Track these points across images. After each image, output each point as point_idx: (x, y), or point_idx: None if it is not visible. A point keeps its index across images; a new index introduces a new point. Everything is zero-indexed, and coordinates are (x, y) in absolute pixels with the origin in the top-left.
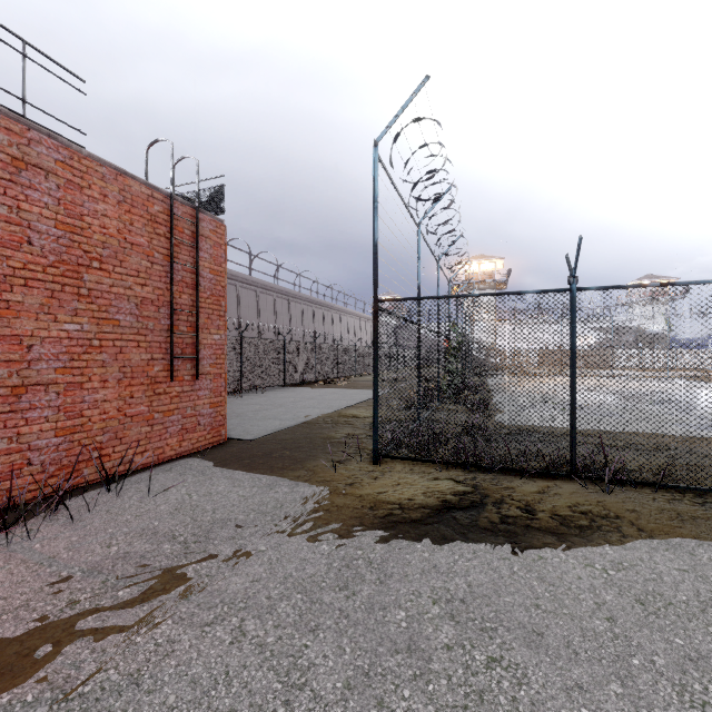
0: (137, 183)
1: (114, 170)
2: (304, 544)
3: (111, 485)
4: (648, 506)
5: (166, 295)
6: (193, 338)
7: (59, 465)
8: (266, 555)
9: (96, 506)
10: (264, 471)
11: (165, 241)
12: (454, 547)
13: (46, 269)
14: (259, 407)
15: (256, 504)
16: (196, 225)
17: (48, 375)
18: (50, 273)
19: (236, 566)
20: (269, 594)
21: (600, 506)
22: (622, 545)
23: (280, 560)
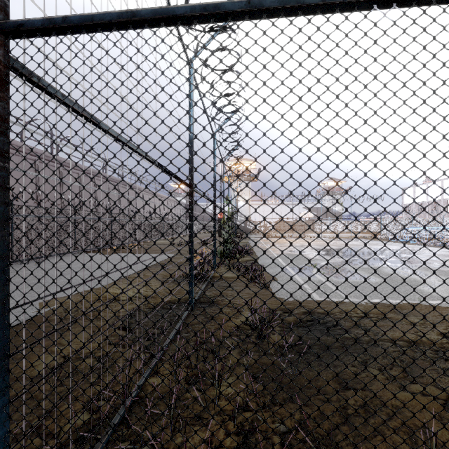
0: None
1: None
2: None
3: None
4: None
5: None
6: None
7: None
8: None
9: None
10: None
11: None
12: None
13: None
14: None
15: None
16: None
17: None
18: None
19: None
20: None
21: None
22: None
23: None
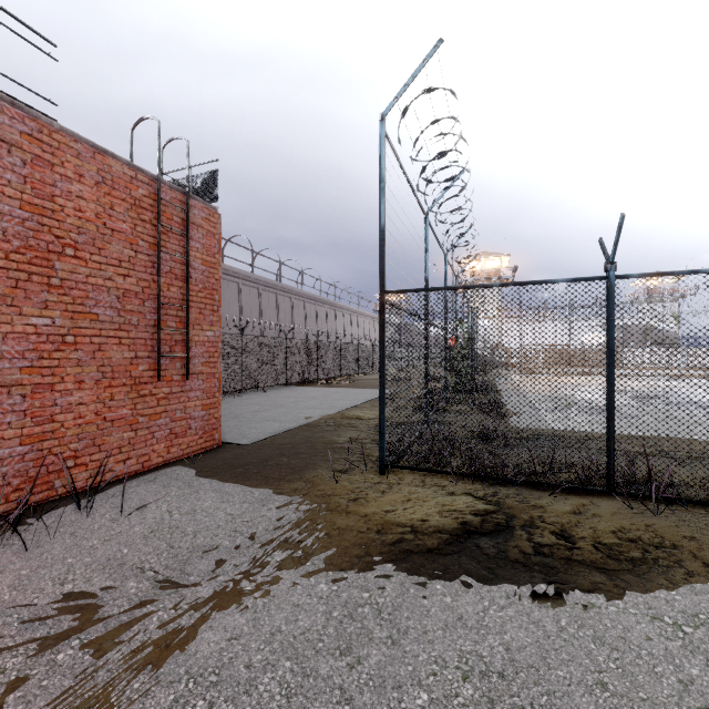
0: (118, 162)
1: (91, 148)
2: (298, 582)
3: (85, 499)
4: (707, 532)
5: (152, 287)
6: (182, 335)
7: (25, 477)
8: (250, 598)
9: (60, 527)
10: (257, 482)
11: (151, 229)
12: (482, 589)
13: (9, 255)
14: (259, 408)
15: (245, 525)
16: (186, 211)
17: (11, 375)
18: (14, 259)
19: (212, 615)
20: (250, 661)
21: (650, 532)
22: (690, 587)
23: (268, 605)
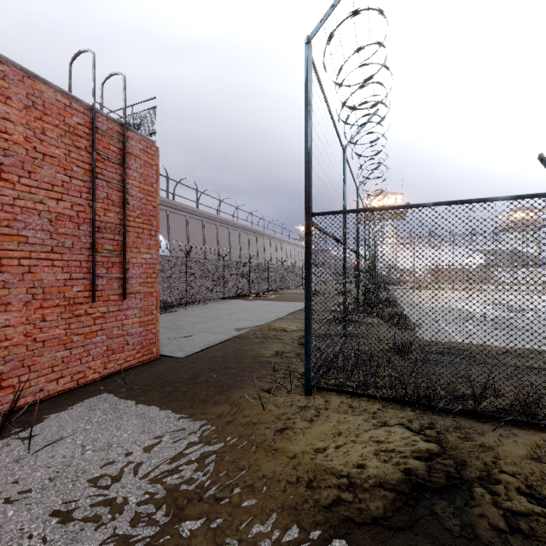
0: (51, 89)
1: (19, 71)
2: None
3: (4, 426)
4: None
5: (88, 212)
6: (120, 257)
7: None
8: None
9: None
10: (184, 404)
11: (86, 156)
12: None
13: None
14: (198, 319)
15: (159, 470)
16: (123, 142)
17: None
18: None
19: None
20: None
21: None
22: None
23: None
